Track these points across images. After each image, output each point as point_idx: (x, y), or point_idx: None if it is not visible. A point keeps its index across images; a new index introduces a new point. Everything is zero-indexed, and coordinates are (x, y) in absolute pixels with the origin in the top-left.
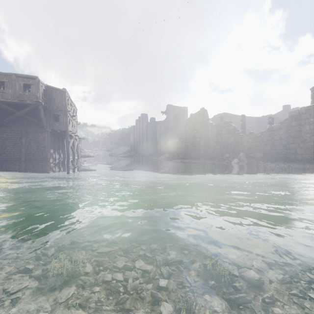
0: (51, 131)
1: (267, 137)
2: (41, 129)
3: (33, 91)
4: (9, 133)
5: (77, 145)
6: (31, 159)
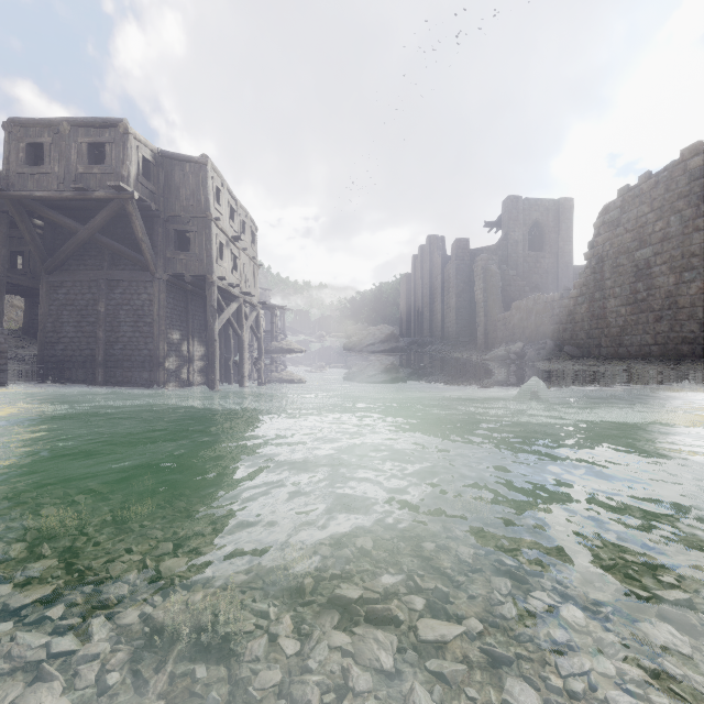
0: (171, 280)
1: None
2: (143, 274)
3: (110, 163)
4: (70, 288)
5: (257, 323)
6: (119, 357)
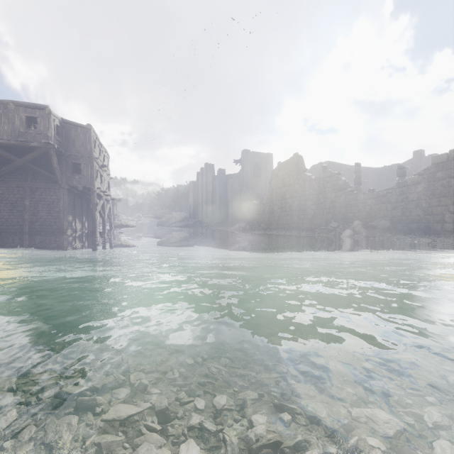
0: (69, 188)
1: (396, 196)
2: (54, 185)
3: (40, 128)
4: (5, 190)
5: (109, 210)
6: (38, 230)
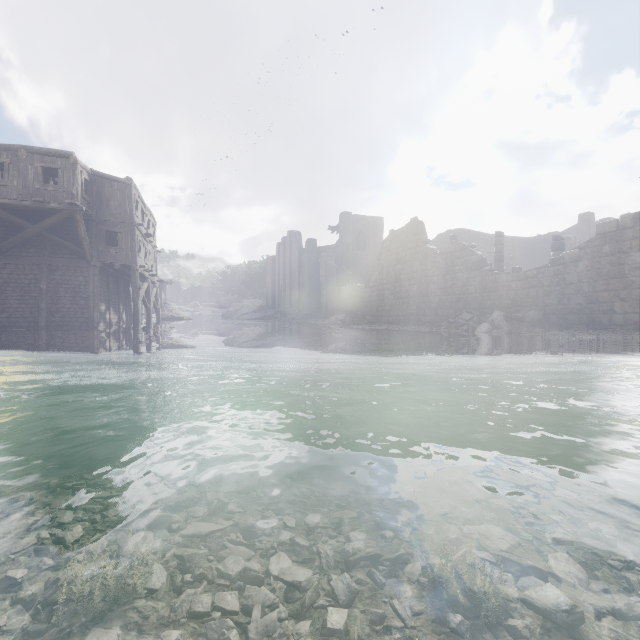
0: (102, 266)
1: (550, 277)
2: (80, 261)
3: (63, 184)
4: (13, 269)
5: (155, 296)
6: (59, 323)
